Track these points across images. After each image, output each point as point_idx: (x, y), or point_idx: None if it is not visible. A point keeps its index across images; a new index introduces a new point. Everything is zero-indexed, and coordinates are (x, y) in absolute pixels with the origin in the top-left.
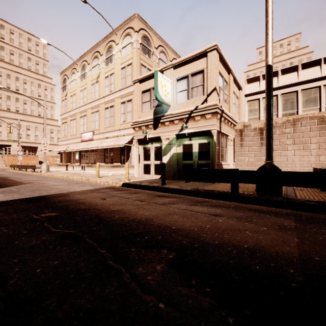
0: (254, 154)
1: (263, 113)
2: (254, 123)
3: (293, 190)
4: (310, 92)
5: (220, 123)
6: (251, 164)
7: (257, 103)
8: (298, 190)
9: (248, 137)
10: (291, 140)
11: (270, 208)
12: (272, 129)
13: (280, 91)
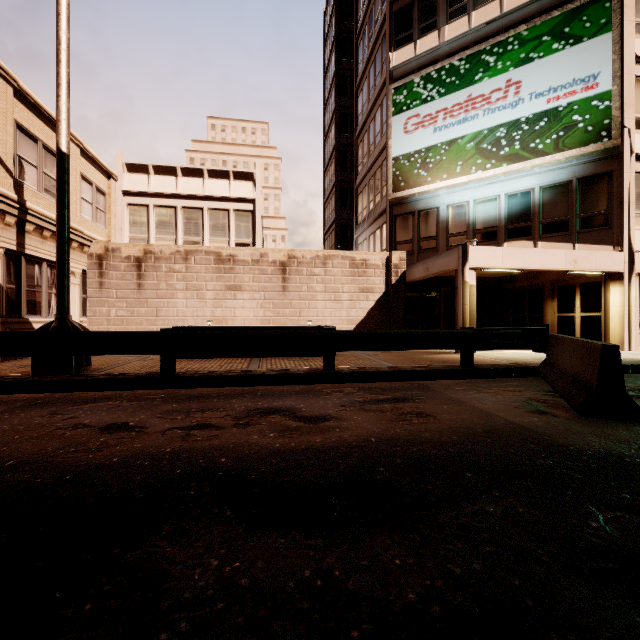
0: (128, 302)
1: (155, 232)
2: (127, 247)
3: (133, 361)
4: (219, 216)
5: (20, 234)
6: (122, 321)
7: (146, 213)
8: (139, 361)
9: (116, 271)
10: (182, 284)
11: (16, 395)
12: (68, 260)
13: (181, 203)
